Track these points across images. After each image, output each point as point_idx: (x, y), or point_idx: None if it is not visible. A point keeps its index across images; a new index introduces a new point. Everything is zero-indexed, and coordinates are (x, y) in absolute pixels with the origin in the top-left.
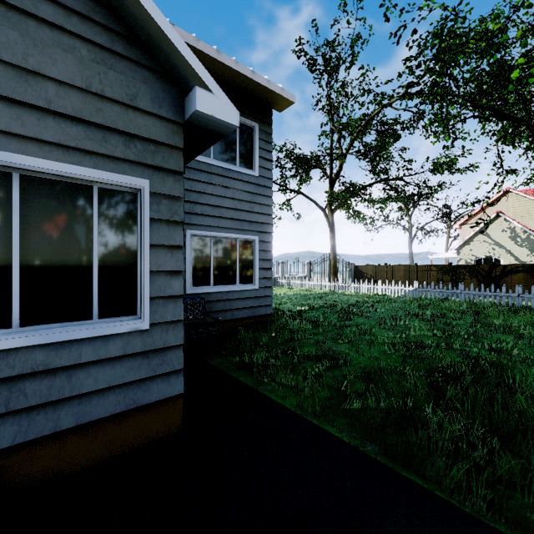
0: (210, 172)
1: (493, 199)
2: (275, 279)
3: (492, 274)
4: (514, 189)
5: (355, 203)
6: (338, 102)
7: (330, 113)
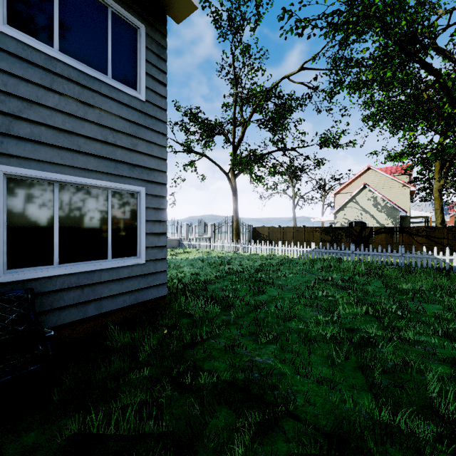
0: (52, 71)
1: (359, 174)
2: (180, 241)
3: (363, 234)
4: (373, 167)
5: (258, 167)
6: (243, 62)
7: (234, 78)
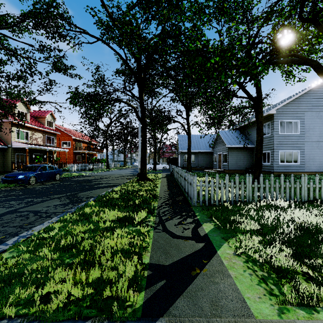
0: None
1: None
2: None
3: None
4: None
5: None
6: None
7: None
